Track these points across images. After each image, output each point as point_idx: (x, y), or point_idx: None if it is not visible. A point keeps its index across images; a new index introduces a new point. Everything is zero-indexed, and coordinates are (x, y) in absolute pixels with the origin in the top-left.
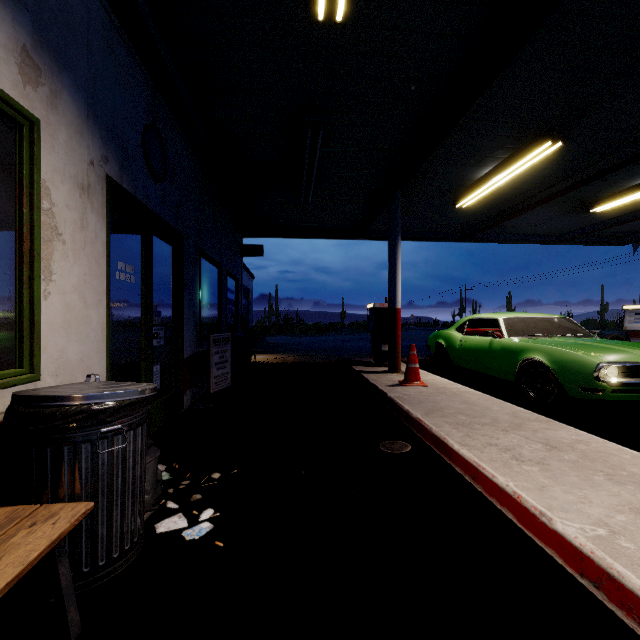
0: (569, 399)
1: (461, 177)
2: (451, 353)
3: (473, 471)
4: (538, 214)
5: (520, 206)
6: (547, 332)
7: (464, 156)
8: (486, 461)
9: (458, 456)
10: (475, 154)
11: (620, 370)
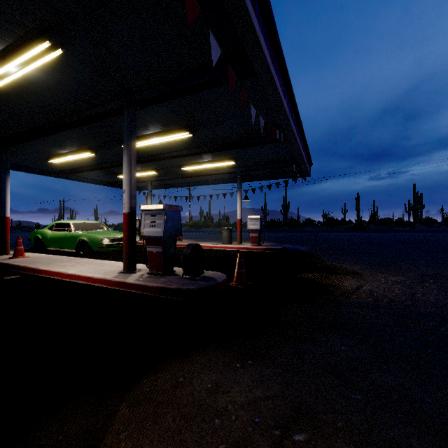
0: (95, 253)
1: (51, 150)
2: (45, 241)
3: (48, 272)
4: (96, 172)
5: (86, 168)
6: (92, 229)
7: (52, 144)
8: (53, 268)
9: (43, 271)
10: (58, 145)
11: (110, 240)
